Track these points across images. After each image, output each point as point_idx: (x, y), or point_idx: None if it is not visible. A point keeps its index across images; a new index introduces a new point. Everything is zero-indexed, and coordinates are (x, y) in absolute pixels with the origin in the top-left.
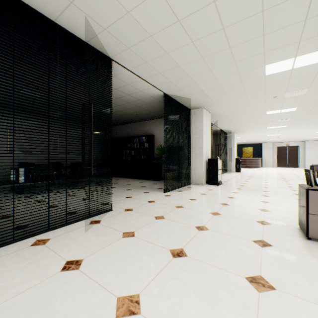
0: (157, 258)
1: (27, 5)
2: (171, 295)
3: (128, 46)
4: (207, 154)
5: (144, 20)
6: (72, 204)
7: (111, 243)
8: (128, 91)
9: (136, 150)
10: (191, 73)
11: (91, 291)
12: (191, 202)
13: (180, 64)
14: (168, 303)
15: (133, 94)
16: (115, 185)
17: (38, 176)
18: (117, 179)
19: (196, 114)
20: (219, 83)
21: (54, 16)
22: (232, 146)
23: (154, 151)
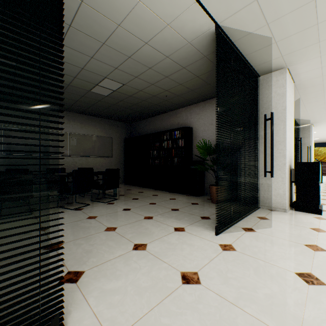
0: None
1: None
2: None
3: None
4: (291, 155)
5: None
6: (3, 268)
7: None
8: (144, 30)
9: (167, 151)
10: None
11: None
12: (322, 306)
13: None
14: None
15: (155, 40)
16: (131, 204)
17: (3, 190)
18: (140, 190)
19: (270, 81)
20: None
21: None
22: (309, 144)
23: (192, 151)
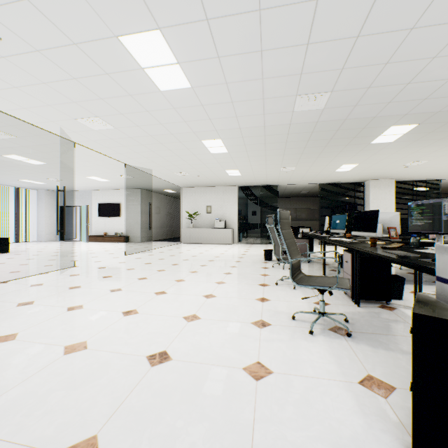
0: (262, 247)
1: (251, 186)
2: (254, 248)
3: (277, 183)
4: None
5: (271, 181)
6: None
7: (260, 246)
8: (302, 186)
9: None
10: (311, 179)
11: (248, 247)
12: None
13: (299, 180)
14: (253, 248)
15: (307, 186)
16: None
17: None
18: None
19: (366, 185)
20: (335, 177)
21: (256, 185)
22: None
23: None
